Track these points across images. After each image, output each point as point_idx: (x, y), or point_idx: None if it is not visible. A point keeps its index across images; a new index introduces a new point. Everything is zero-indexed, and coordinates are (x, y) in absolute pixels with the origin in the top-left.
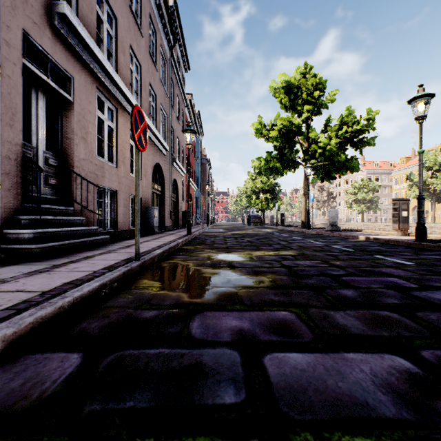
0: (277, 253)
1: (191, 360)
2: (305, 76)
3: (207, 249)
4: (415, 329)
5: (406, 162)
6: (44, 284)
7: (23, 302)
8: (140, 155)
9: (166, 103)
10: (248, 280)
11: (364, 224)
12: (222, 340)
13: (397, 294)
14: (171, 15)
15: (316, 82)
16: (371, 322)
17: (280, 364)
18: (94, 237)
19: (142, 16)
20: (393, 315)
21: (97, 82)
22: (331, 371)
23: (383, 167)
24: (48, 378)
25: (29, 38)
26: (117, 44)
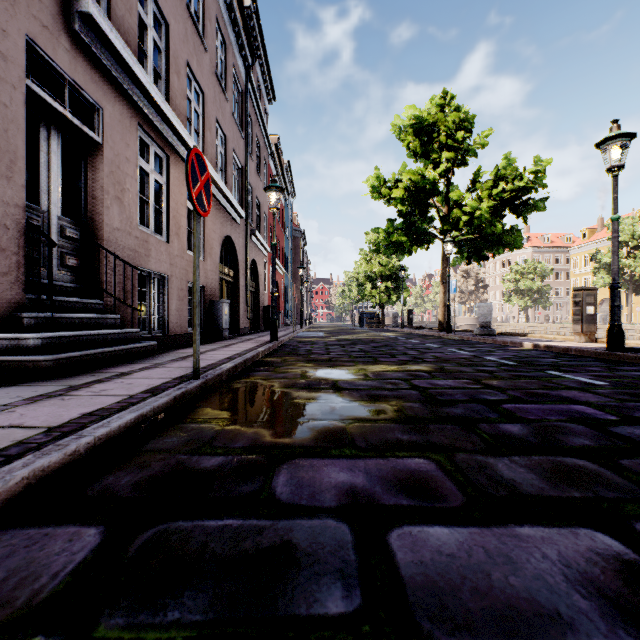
0: (404, 367)
1: (274, 538)
2: (444, 110)
3: (300, 362)
4: (622, 487)
5: (591, 235)
6: (52, 416)
7: (16, 444)
8: (202, 224)
9: (241, 148)
10: (362, 408)
11: (529, 325)
12: (324, 505)
13: (589, 431)
14: (249, 20)
15: (460, 118)
16: (552, 476)
17: (415, 545)
18: (134, 344)
19: (206, 20)
20: (585, 465)
21: (138, 116)
22: (496, 557)
23: (556, 243)
24: (45, 570)
25: (36, 48)
26: (168, 61)
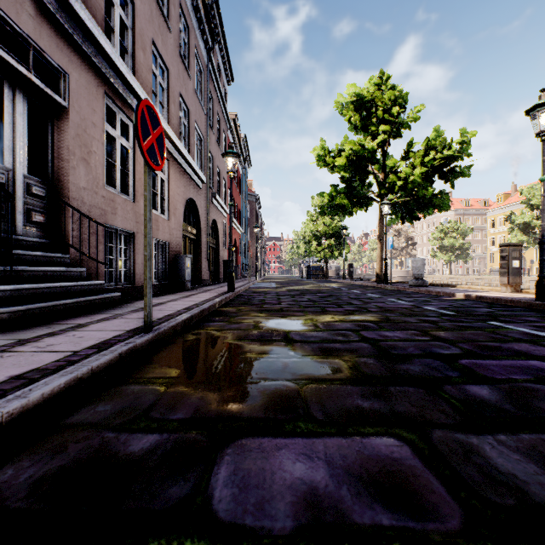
0: (351, 318)
1: None
2: (381, 88)
3: (253, 312)
4: None
5: (505, 199)
6: None
7: None
8: (167, 187)
9: (202, 121)
10: (315, 365)
11: (453, 277)
12: (275, 526)
13: None
14: (210, 9)
15: (395, 95)
16: None
17: None
18: (97, 295)
19: (170, 4)
20: None
21: (105, 85)
22: None
23: (475, 206)
24: None
25: None
26: (134, 37)
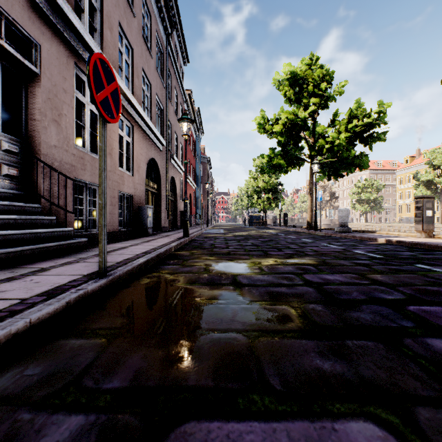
0: (291, 261)
1: None
2: (311, 68)
3: (204, 256)
4: None
5: (411, 161)
6: None
7: None
8: (131, 148)
9: (162, 94)
10: (264, 312)
11: (368, 224)
12: None
13: None
14: (169, 1)
15: (323, 73)
16: None
17: None
18: (65, 241)
19: None
20: None
21: (75, 56)
22: None
23: (386, 167)
24: None
25: None
26: (102, 18)
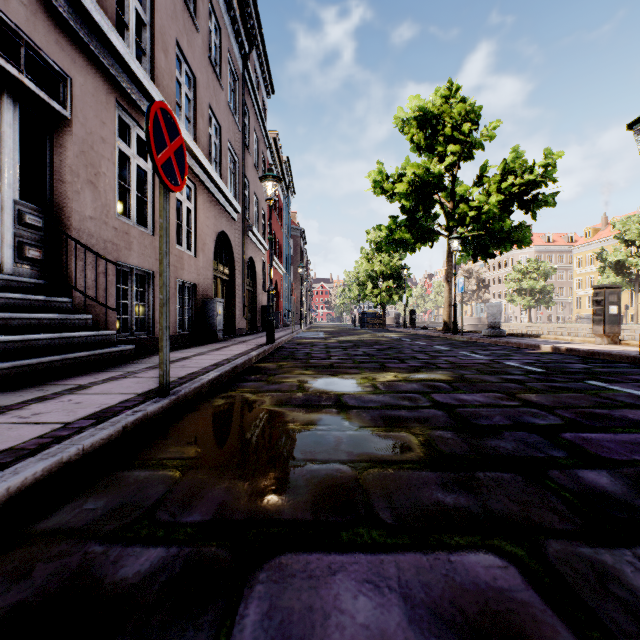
0: (417, 376)
1: None
2: (449, 101)
3: (297, 369)
4: None
5: (594, 234)
6: None
7: None
8: (194, 217)
9: (237, 140)
10: (377, 440)
11: (532, 325)
12: None
13: None
14: (246, 7)
15: (466, 109)
16: None
17: None
18: (105, 349)
19: None
20: None
21: (117, 92)
22: None
23: (559, 242)
24: None
25: None
26: (154, 36)
